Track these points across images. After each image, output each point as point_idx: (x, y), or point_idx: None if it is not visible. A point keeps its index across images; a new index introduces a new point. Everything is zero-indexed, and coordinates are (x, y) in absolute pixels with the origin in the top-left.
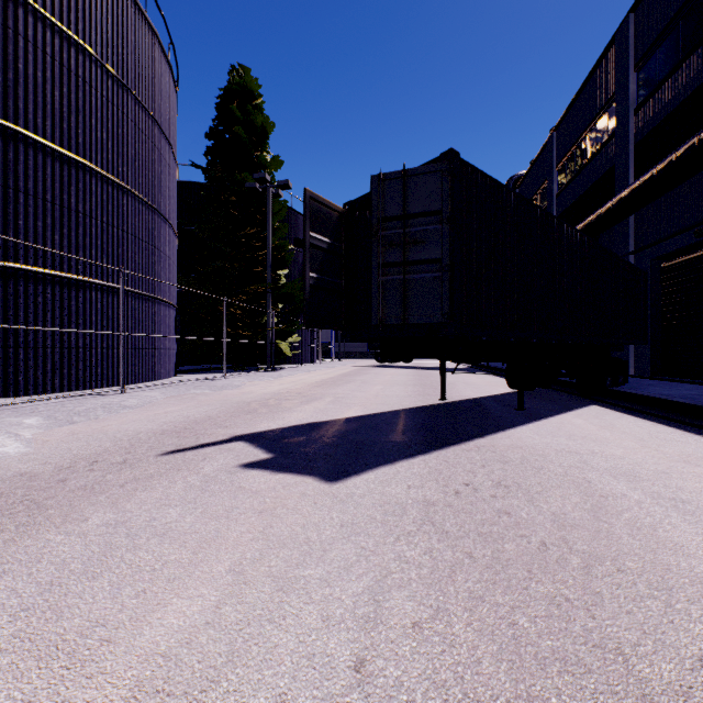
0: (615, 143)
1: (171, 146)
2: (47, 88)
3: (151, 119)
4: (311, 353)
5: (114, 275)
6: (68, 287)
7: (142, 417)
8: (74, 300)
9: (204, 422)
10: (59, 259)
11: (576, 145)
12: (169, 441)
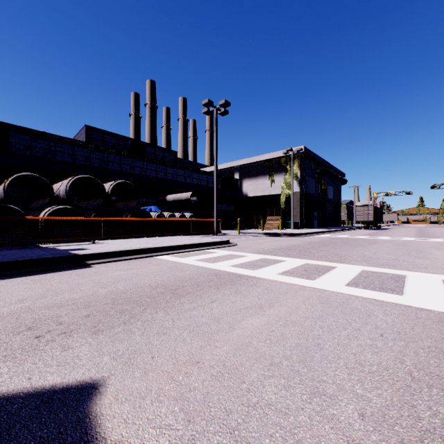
0: None
1: None
2: None
3: None
4: None
5: None
6: None
7: None
8: None
9: None
10: None
11: None
12: None
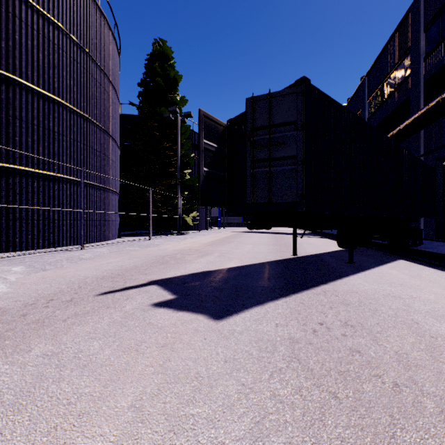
0: (410, 81)
1: (116, 90)
2: (34, 51)
3: (102, 72)
4: (205, 223)
5: (78, 173)
6: (48, 180)
7: (91, 266)
8: (52, 189)
9: (132, 270)
10: (42, 162)
11: (381, 85)
12: (106, 284)
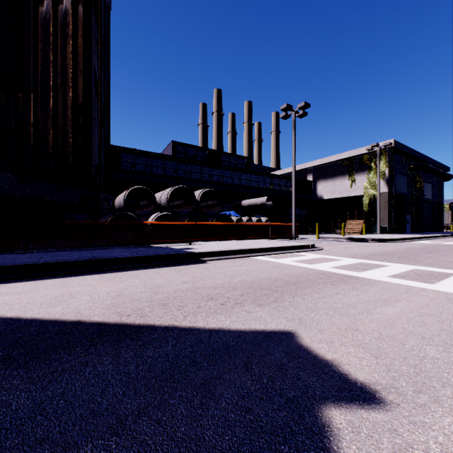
0: None
1: None
2: None
3: None
4: None
5: None
6: None
7: None
8: None
9: None
10: None
11: None
12: None
